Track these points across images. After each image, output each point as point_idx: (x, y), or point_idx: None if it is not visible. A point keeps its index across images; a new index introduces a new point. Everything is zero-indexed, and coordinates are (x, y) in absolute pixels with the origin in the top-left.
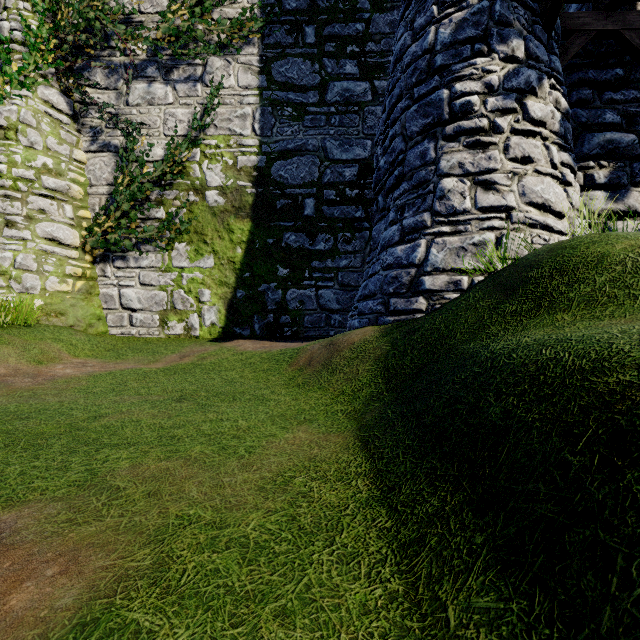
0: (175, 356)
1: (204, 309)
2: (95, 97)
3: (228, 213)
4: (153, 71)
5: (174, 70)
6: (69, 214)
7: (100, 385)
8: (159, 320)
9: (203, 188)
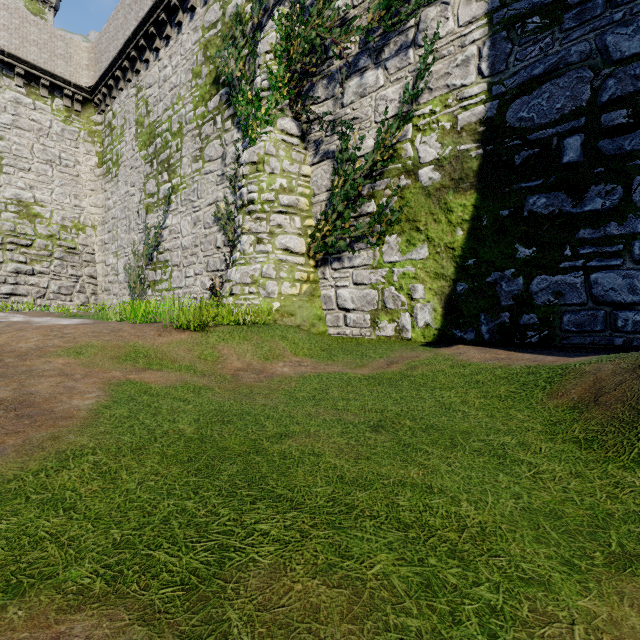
0: (382, 361)
1: (416, 307)
2: (317, 112)
3: (445, 189)
4: (364, 61)
5: (384, 48)
6: (298, 225)
7: (305, 389)
8: (370, 320)
9: (415, 167)
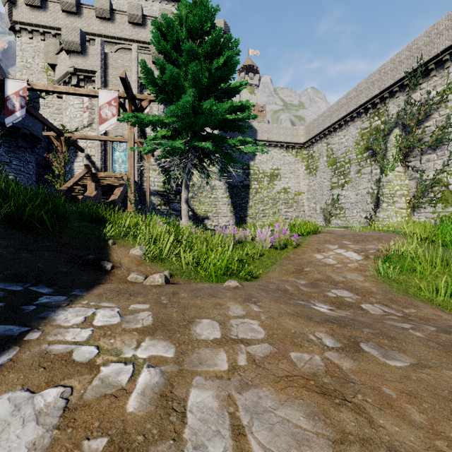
0: None
1: None
2: (411, 164)
3: None
4: (429, 151)
5: (436, 149)
6: (403, 200)
7: None
8: None
9: (447, 185)
